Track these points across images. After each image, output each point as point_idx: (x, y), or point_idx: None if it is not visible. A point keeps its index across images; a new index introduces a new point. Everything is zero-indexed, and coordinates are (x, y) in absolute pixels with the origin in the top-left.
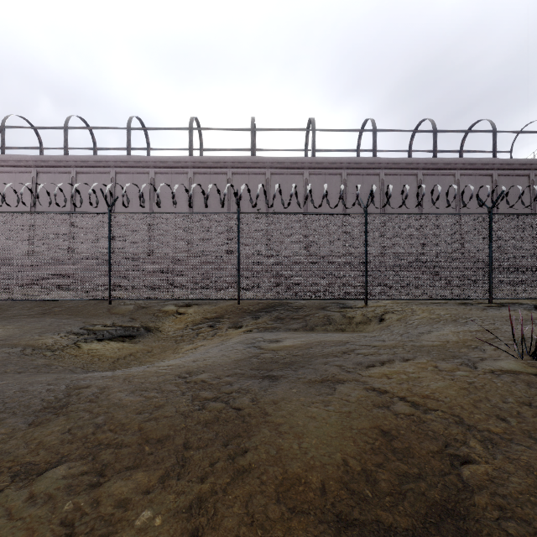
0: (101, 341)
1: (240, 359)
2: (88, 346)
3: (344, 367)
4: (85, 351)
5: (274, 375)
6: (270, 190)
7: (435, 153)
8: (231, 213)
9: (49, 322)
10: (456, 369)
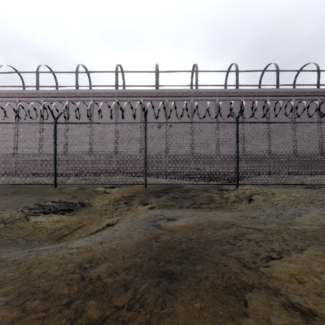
0: (47, 214)
1: (141, 242)
2: (35, 219)
3: (242, 260)
4: (31, 223)
5: (173, 272)
6: (168, 111)
7: (277, 86)
8: (140, 123)
9: (15, 199)
10: None
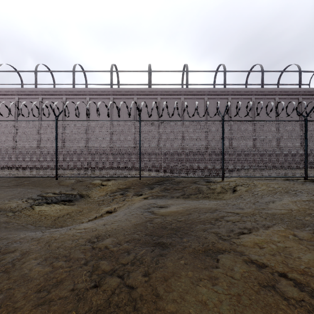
0: (49, 204)
1: (138, 224)
2: (39, 208)
3: (219, 234)
4: (36, 212)
5: (164, 242)
6: (160, 108)
7: (262, 85)
8: (135, 120)
9: (18, 191)
10: (313, 238)
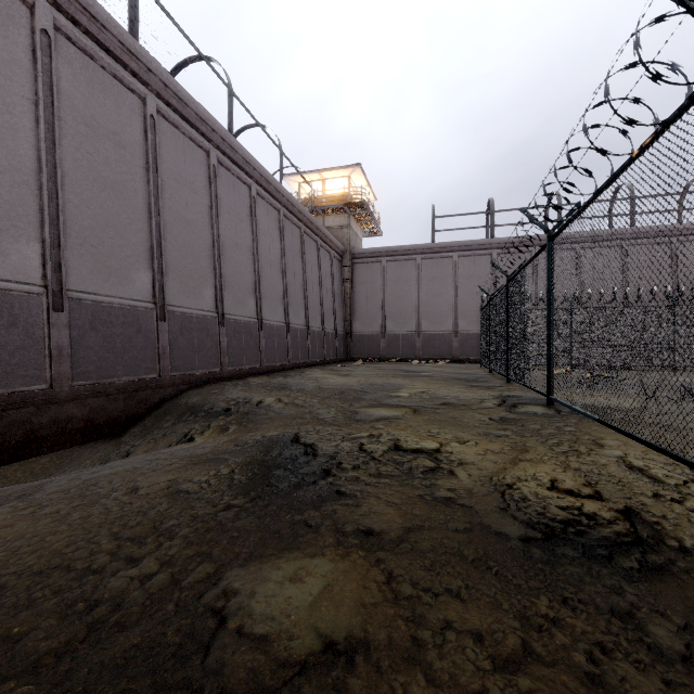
0: None
1: None
2: None
3: None
4: None
5: None
6: None
7: (231, 131)
8: None
9: None
10: None
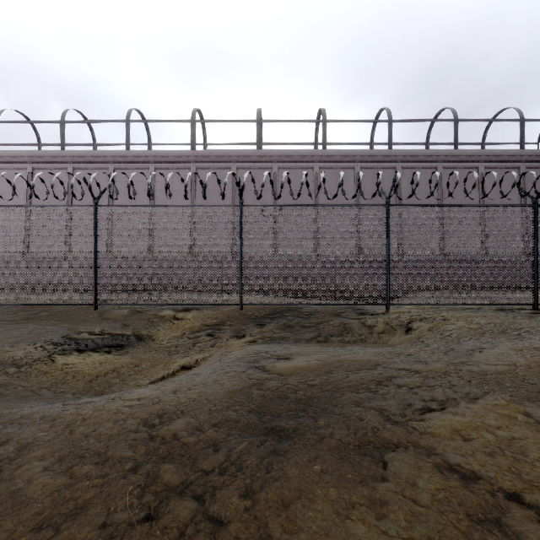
0: (82, 353)
1: (236, 390)
2: (64, 360)
3: (386, 412)
4: (58, 367)
5: (283, 428)
6: (277, 185)
7: (456, 145)
8: (232, 205)
9: (30, 329)
10: None
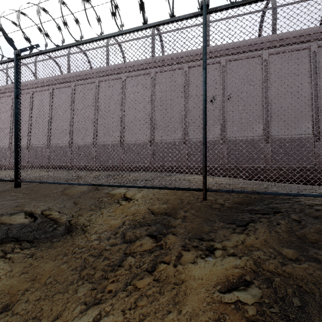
0: None
1: None
2: None
3: None
4: None
5: None
6: (225, 76)
7: None
8: (188, 15)
9: None
10: None
